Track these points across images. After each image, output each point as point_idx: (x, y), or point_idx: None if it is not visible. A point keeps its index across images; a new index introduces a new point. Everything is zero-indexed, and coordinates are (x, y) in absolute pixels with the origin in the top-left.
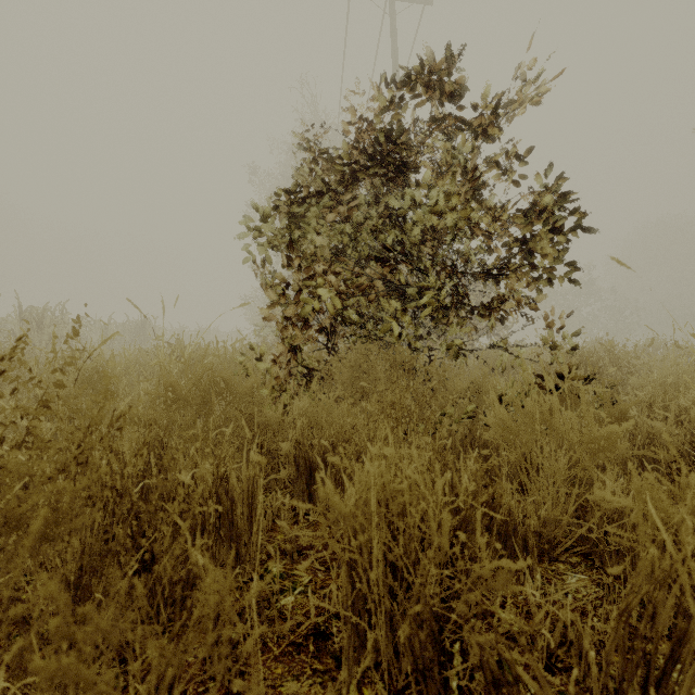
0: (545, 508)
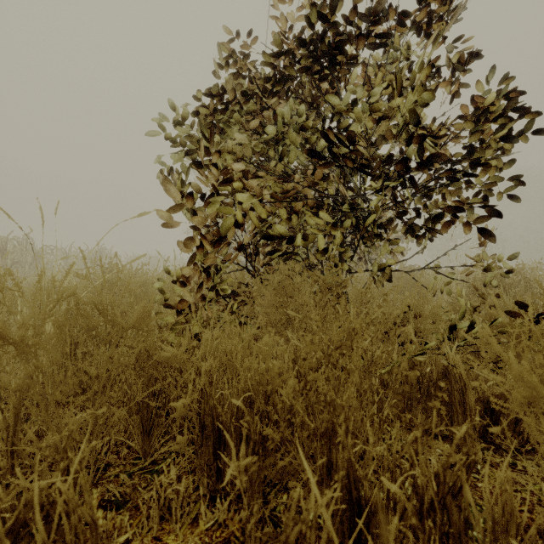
0: (538, 483)
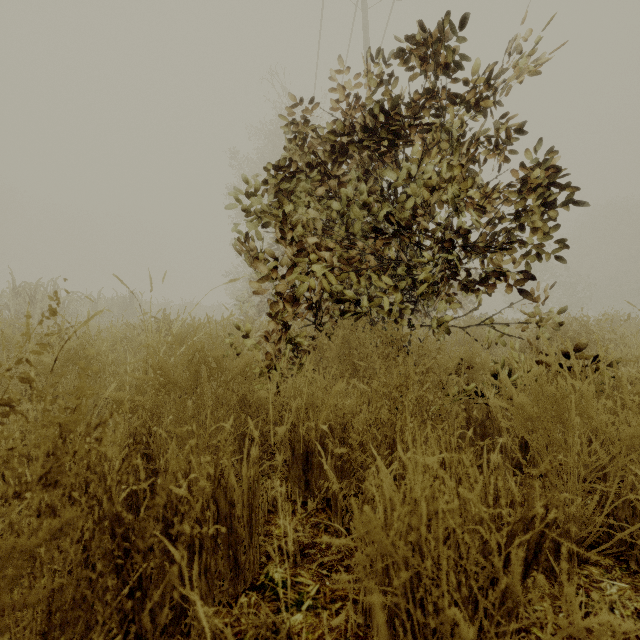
0: None
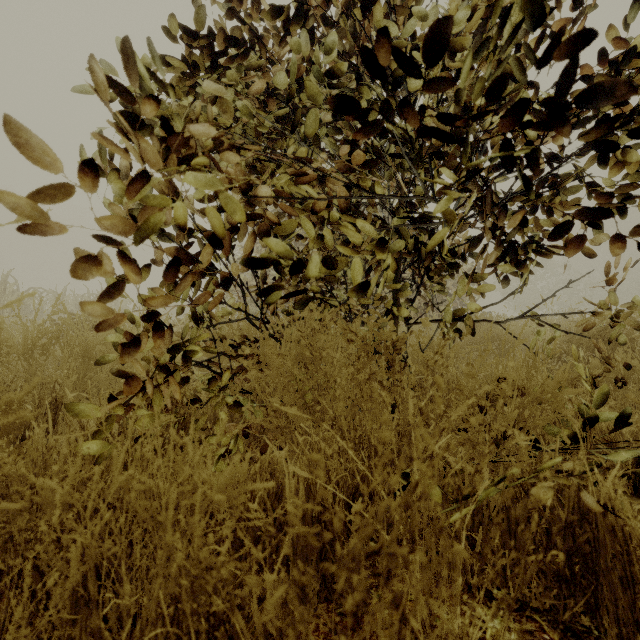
0: None
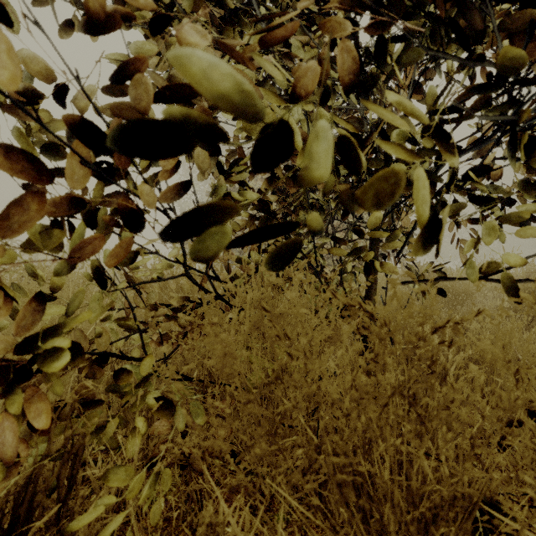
0: None
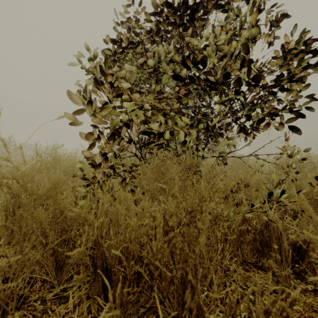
0: None
